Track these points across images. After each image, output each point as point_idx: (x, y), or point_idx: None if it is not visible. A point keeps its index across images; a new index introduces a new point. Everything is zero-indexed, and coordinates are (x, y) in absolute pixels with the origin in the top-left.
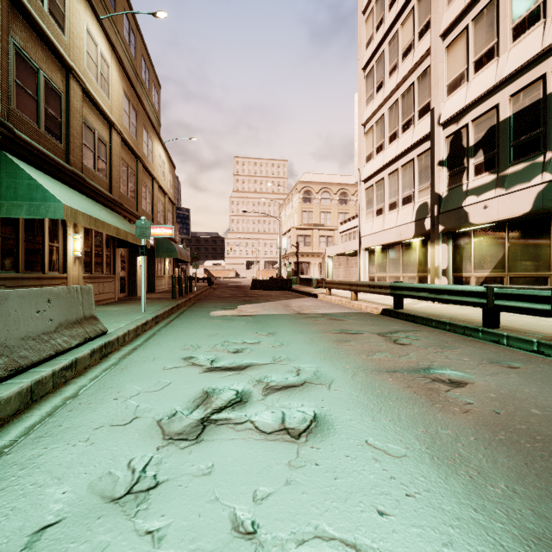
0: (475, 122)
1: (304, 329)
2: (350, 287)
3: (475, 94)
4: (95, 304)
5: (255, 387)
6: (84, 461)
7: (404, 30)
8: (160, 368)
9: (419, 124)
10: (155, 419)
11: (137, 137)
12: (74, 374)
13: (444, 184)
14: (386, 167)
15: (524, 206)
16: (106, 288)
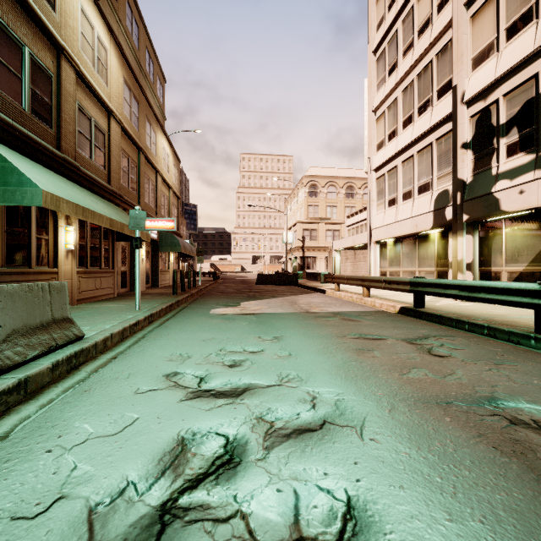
0: (508, 96)
1: (315, 332)
2: (362, 283)
3: (508, 64)
4: (91, 300)
5: (254, 431)
6: None
7: (421, 5)
8: (132, 391)
9: (438, 105)
10: (88, 503)
11: (139, 128)
12: (23, 397)
13: (469, 168)
14: (400, 154)
15: None
16: (104, 283)
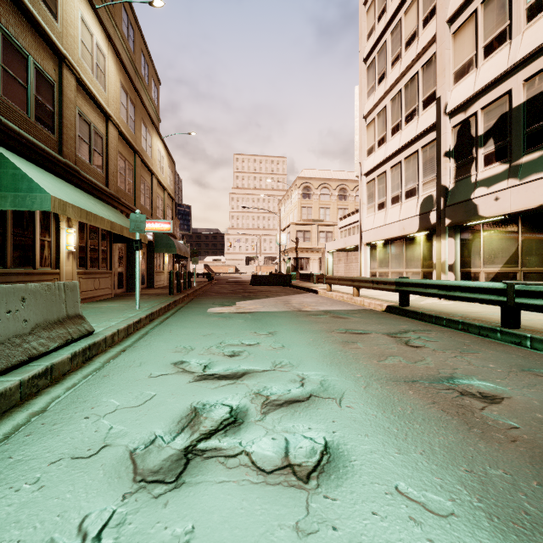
0: (485, 109)
1: (306, 328)
2: (352, 283)
3: (485, 80)
4: (90, 300)
5: (253, 402)
6: (23, 519)
7: (408, 18)
8: (146, 376)
9: (424, 114)
10: (128, 448)
11: (135, 131)
12: (49, 382)
13: (451, 175)
14: (389, 160)
15: (541, 197)
16: (102, 284)
